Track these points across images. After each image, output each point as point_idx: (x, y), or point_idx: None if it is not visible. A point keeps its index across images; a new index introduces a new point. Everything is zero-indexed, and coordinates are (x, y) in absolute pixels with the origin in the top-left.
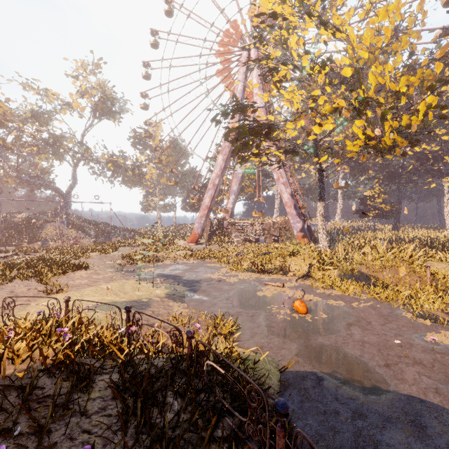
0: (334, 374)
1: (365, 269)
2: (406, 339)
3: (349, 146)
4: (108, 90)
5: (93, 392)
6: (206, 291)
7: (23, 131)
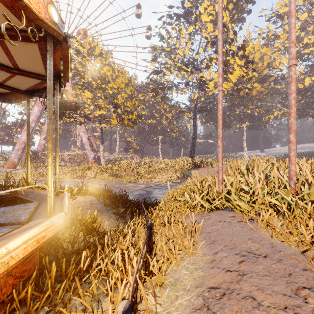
0: None
1: (117, 172)
2: (120, 186)
3: (112, 122)
4: None
5: None
6: None
7: None
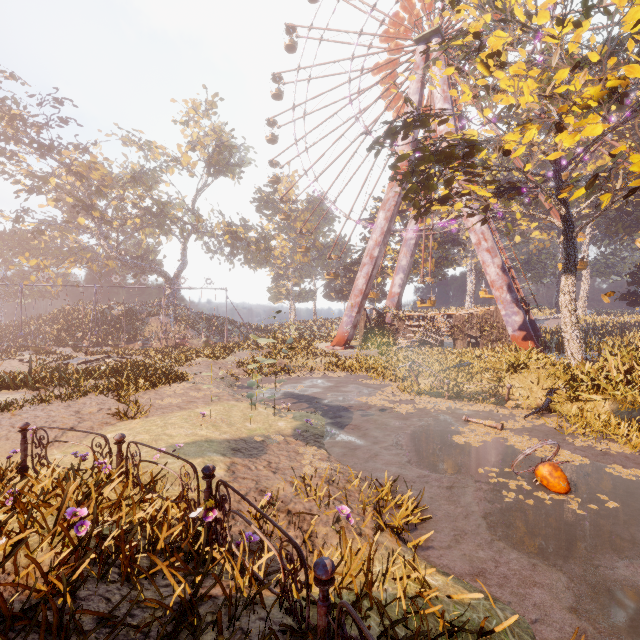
0: None
1: None
2: None
3: (637, 163)
4: (225, 136)
5: None
6: (360, 428)
7: (123, 199)
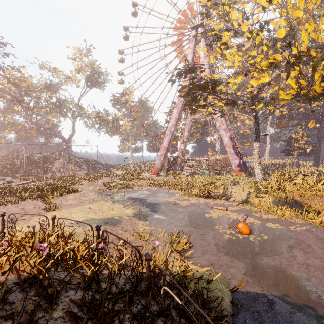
0: (285, 298)
1: (297, 197)
2: None
3: (282, 95)
4: (96, 67)
5: (57, 310)
6: (164, 212)
7: (40, 97)
